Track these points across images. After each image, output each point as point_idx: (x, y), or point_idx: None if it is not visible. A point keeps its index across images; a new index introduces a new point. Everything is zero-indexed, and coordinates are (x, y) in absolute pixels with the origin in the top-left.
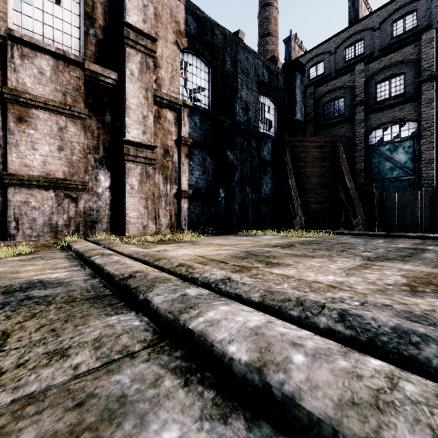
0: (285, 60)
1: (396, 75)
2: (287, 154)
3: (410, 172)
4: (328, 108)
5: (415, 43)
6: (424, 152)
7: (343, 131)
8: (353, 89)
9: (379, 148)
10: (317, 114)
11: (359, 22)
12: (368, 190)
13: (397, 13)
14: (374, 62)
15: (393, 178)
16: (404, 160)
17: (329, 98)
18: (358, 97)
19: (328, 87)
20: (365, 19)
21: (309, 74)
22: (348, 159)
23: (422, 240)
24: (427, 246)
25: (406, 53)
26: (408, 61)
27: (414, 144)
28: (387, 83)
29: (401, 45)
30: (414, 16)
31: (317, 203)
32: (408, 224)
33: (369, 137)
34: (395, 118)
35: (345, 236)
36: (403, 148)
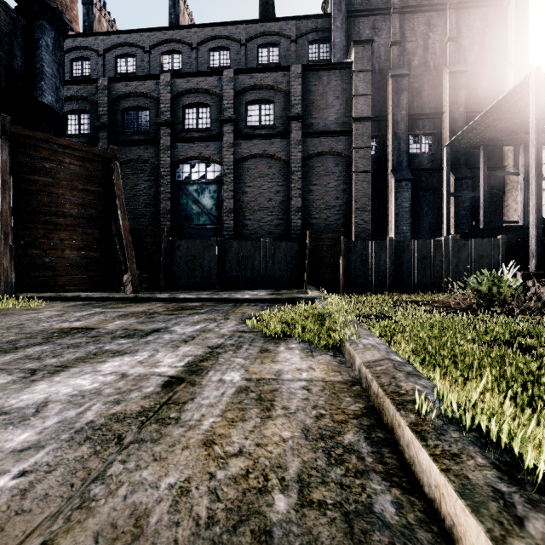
0: (84, 30)
1: (203, 105)
2: (3, 152)
3: (216, 220)
4: (129, 118)
5: (218, 76)
6: (226, 200)
7: (147, 155)
8: (159, 104)
9: (187, 186)
10: (114, 121)
11: (177, 30)
12: (156, 235)
13: (213, 42)
14: (181, 79)
15: (201, 225)
16: (211, 206)
17: (130, 104)
18: (164, 116)
19: (128, 87)
20: (183, 29)
21: (117, 66)
22: (153, 193)
23: (164, 304)
24: (127, 318)
25: (211, 83)
26: (213, 94)
27: (219, 189)
28: (195, 111)
29: (207, 72)
30: (228, 54)
31: (78, 248)
32: (198, 280)
33: (177, 170)
34: (201, 154)
35: (70, 304)
36: (209, 191)
